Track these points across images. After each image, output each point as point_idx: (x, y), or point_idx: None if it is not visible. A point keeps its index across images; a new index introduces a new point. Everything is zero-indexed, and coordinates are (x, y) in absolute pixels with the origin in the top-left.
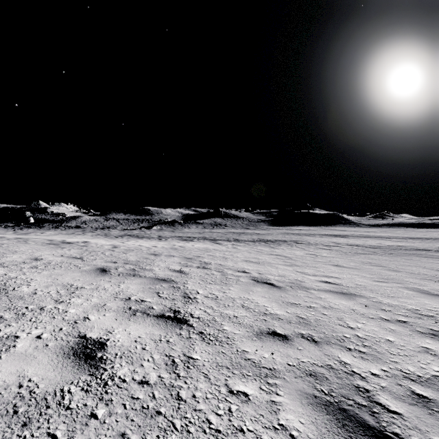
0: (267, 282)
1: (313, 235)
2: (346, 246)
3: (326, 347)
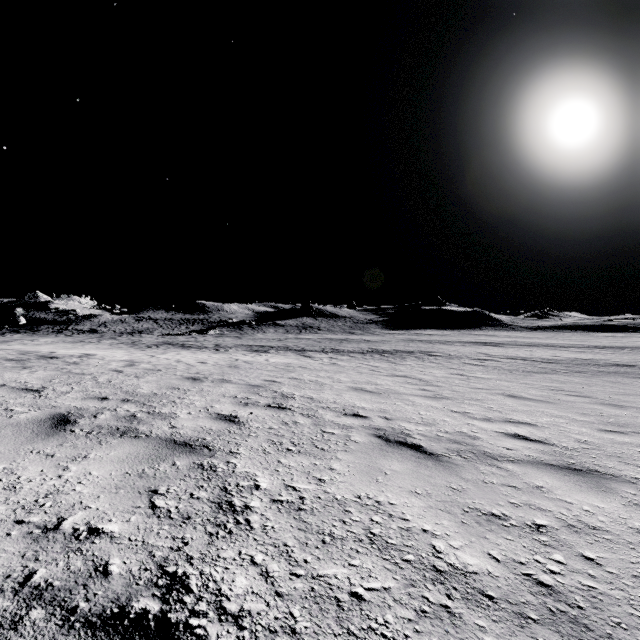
0: (408, 443)
1: (451, 343)
2: (505, 360)
3: None
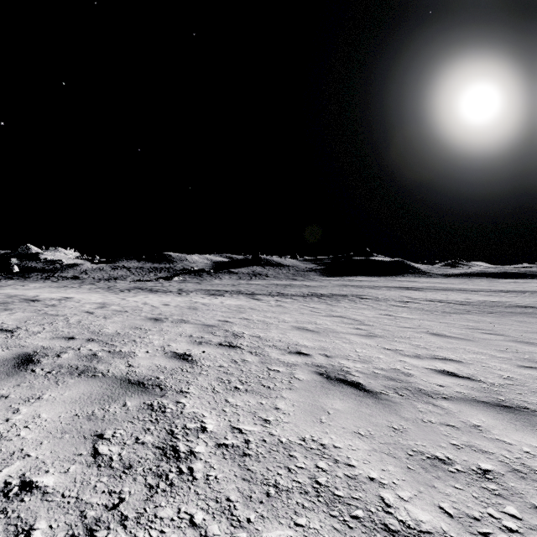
0: (348, 381)
1: (379, 288)
2: (425, 302)
3: None
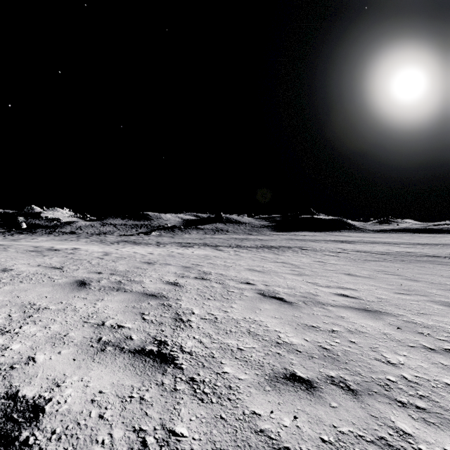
0: (276, 297)
1: (318, 241)
2: (353, 252)
3: (369, 401)
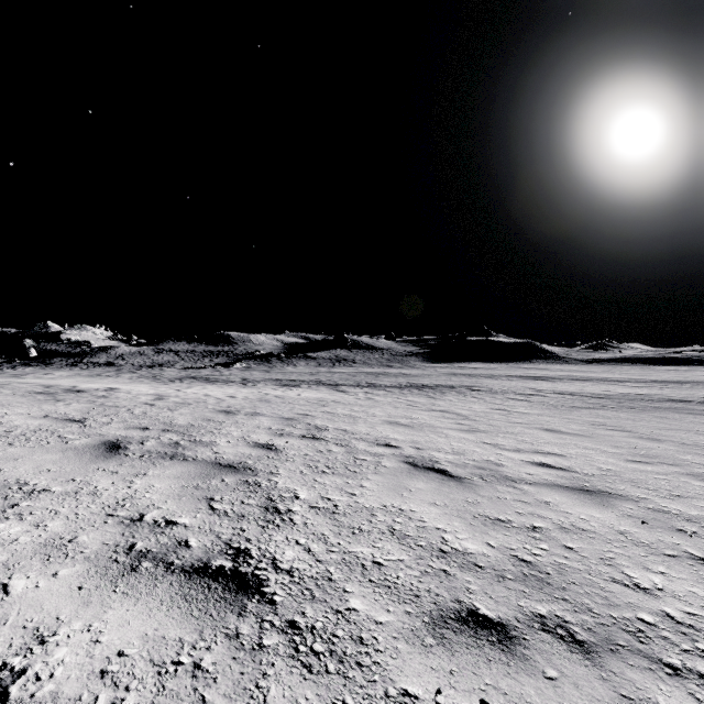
0: (435, 468)
1: (497, 377)
2: (553, 395)
3: (613, 665)
